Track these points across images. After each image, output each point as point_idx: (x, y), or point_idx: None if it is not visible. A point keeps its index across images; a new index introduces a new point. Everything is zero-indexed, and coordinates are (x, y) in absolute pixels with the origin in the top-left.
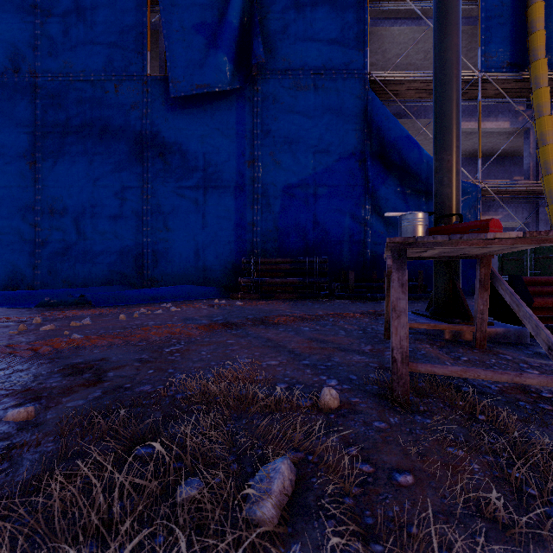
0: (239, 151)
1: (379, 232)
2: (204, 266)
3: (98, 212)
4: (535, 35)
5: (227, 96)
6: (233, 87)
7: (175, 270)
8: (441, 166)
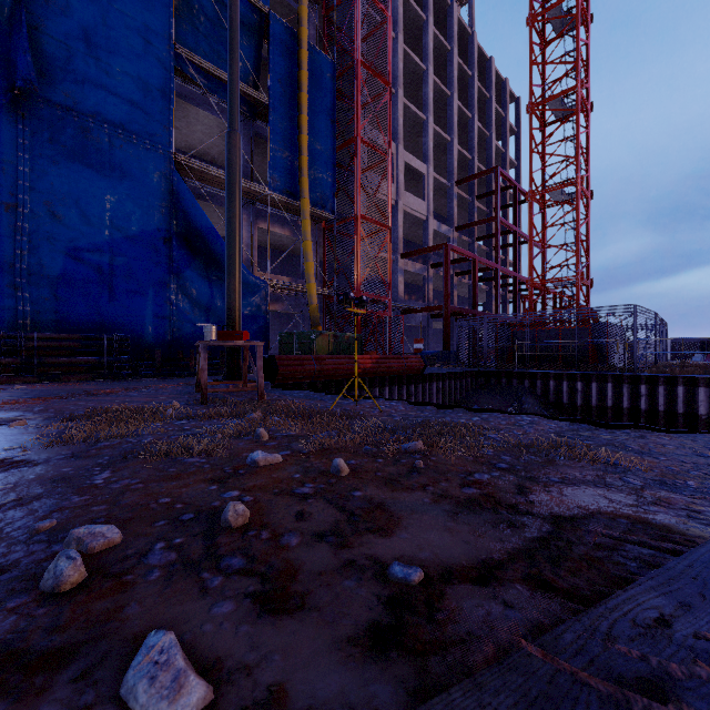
0: None
1: (186, 312)
2: None
3: None
4: (303, 179)
5: None
6: None
7: None
8: (230, 287)
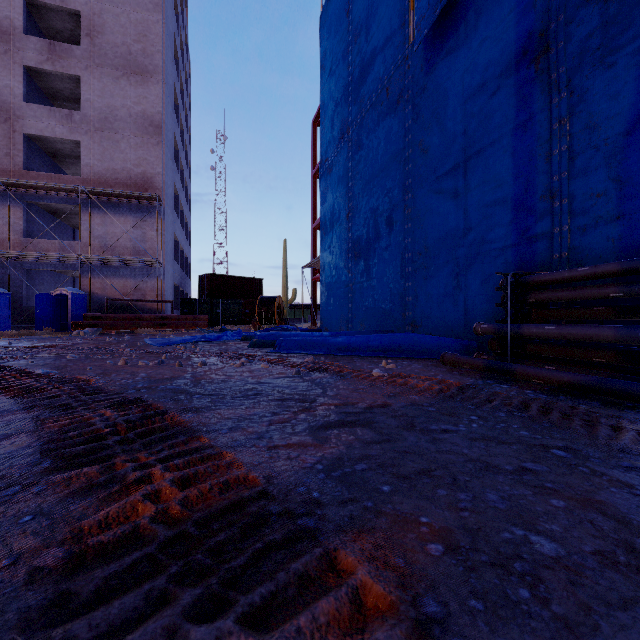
0: (521, 48)
1: None
2: (465, 301)
3: (377, 246)
4: None
5: None
6: None
7: (433, 310)
8: None
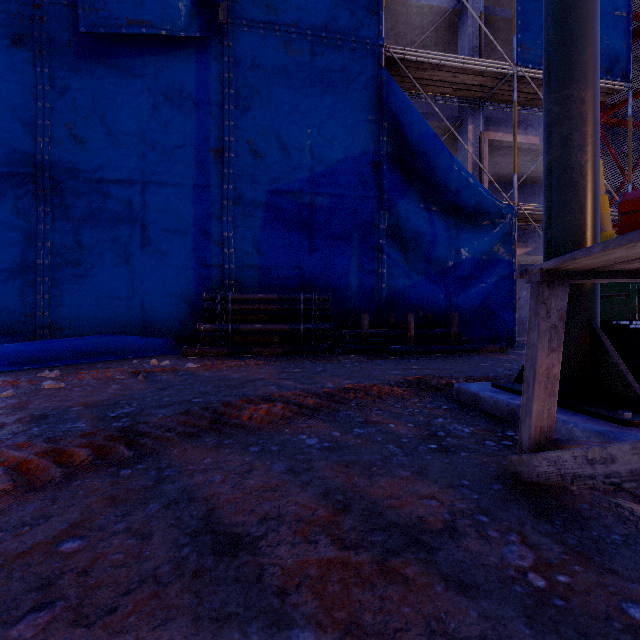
0: (201, 133)
1: (398, 260)
2: (143, 305)
3: None
4: None
5: (181, 48)
6: (190, 34)
7: (94, 311)
8: (568, 111)
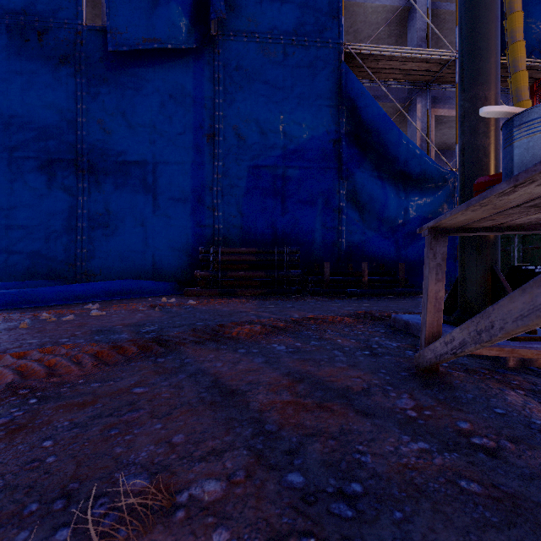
0: (197, 122)
1: (355, 219)
2: (154, 257)
3: (16, 188)
4: (513, 16)
5: (182, 57)
6: (189, 46)
7: (118, 262)
8: (475, 106)
